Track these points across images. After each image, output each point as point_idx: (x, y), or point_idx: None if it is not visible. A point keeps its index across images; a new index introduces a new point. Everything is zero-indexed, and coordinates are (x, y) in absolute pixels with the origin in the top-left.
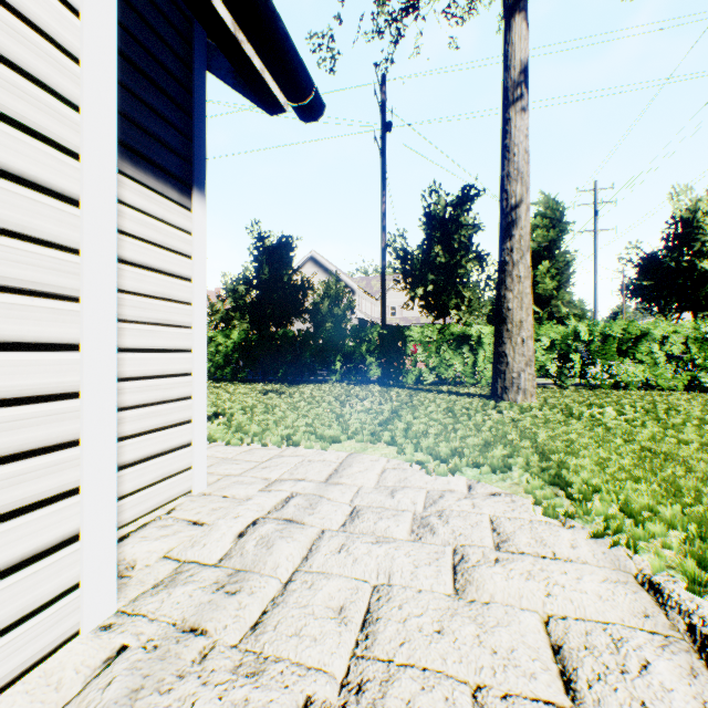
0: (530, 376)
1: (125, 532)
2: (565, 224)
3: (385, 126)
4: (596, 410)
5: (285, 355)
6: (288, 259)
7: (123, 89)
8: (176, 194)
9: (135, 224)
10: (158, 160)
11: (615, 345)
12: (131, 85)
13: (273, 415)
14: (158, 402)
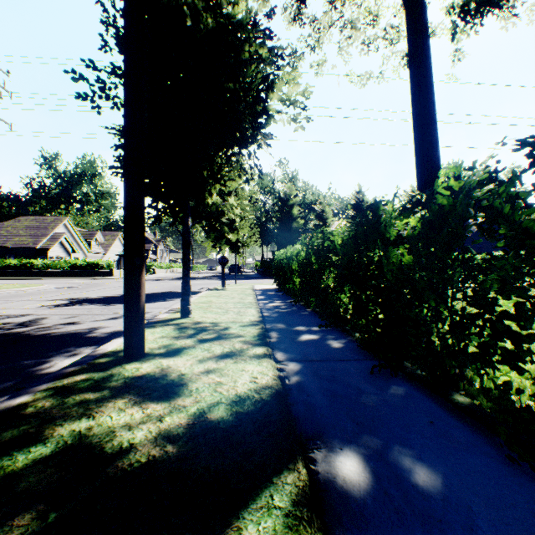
0: None
1: None
2: None
3: None
4: None
5: None
6: None
7: None
8: None
9: None
10: None
11: None
12: None
13: None
14: None
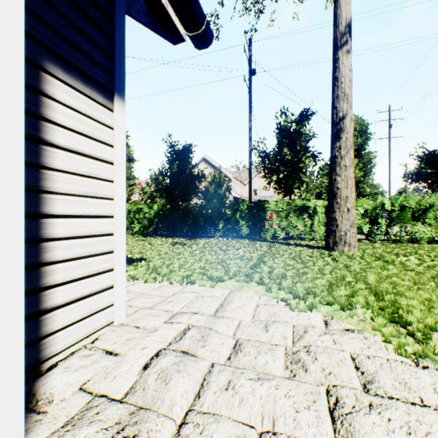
0: (353, 234)
1: (56, 361)
2: (369, 134)
3: (251, 72)
4: (402, 258)
5: (187, 220)
6: (189, 159)
7: (55, 10)
8: (101, 98)
9: (66, 117)
10: (86, 71)
11: (410, 213)
12: (62, 9)
13: (178, 260)
14: (86, 256)
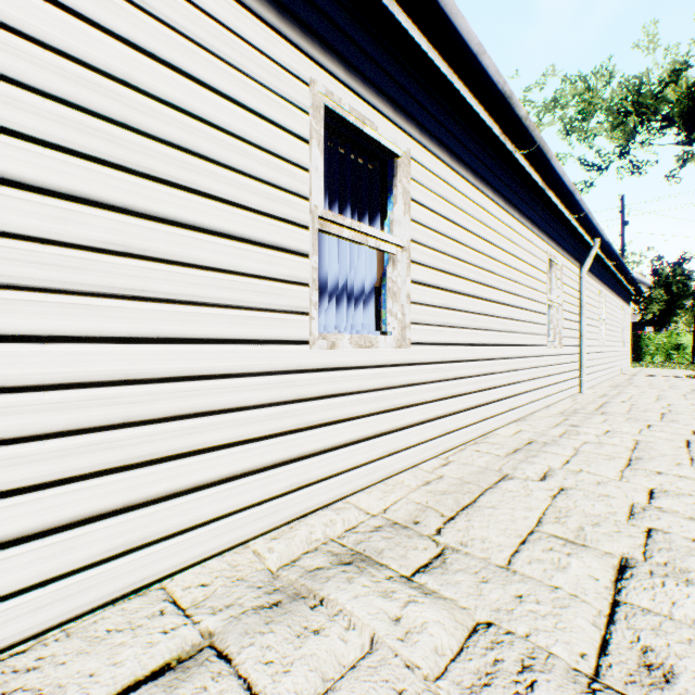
0: None
1: None
2: None
3: (623, 223)
4: None
5: None
6: None
7: None
8: None
9: None
10: None
11: None
12: None
13: None
14: None
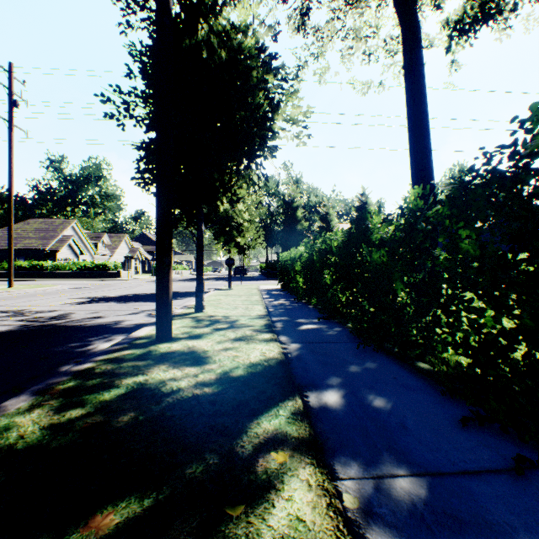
0: None
1: None
2: None
3: None
4: None
5: None
6: None
7: None
8: None
9: None
10: None
11: None
12: None
13: None
14: None
